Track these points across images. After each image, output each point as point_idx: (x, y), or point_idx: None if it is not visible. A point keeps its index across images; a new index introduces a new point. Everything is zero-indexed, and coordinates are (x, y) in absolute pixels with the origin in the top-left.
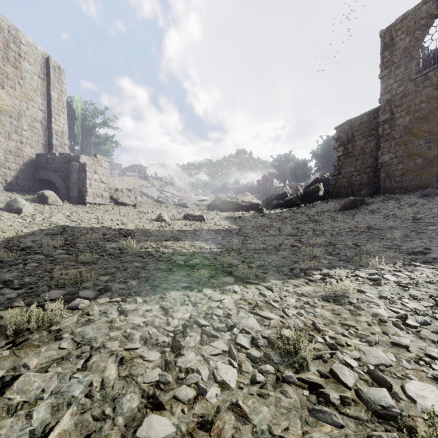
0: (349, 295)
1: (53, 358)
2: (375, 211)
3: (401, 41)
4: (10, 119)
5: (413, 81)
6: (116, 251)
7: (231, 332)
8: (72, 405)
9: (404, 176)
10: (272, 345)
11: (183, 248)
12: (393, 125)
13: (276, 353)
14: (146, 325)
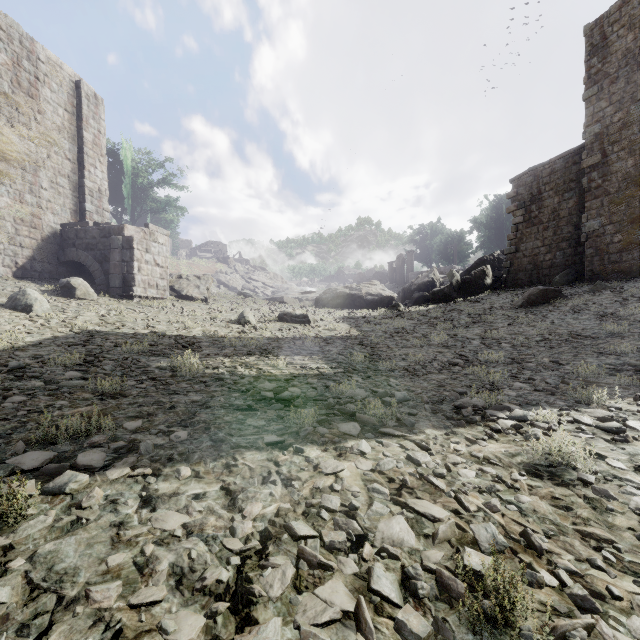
0: (576, 465)
1: None
2: (580, 308)
3: (619, 40)
4: (23, 172)
5: (639, 101)
6: (165, 373)
7: (359, 555)
8: None
9: (624, 253)
10: (449, 593)
11: (275, 368)
12: (606, 173)
13: (461, 618)
14: (189, 534)
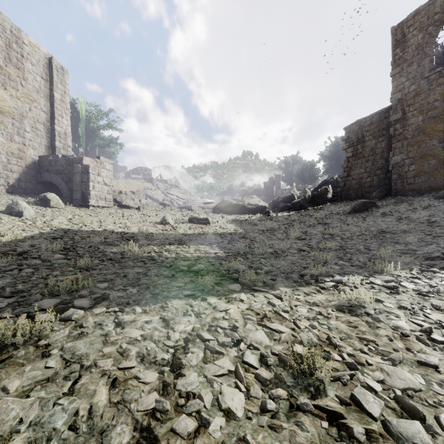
0: (365, 305)
1: (37, 380)
2: (387, 214)
3: (413, 37)
4: (12, 120)
5: (426, 78)
6: (117, 256)
7: (238, 348)
8: (53, 440)
9: (416, 178)
10: (284, 363)
11: (187, 253)
12: (405, 125)
13: (289, 373)
14: (144, 339)
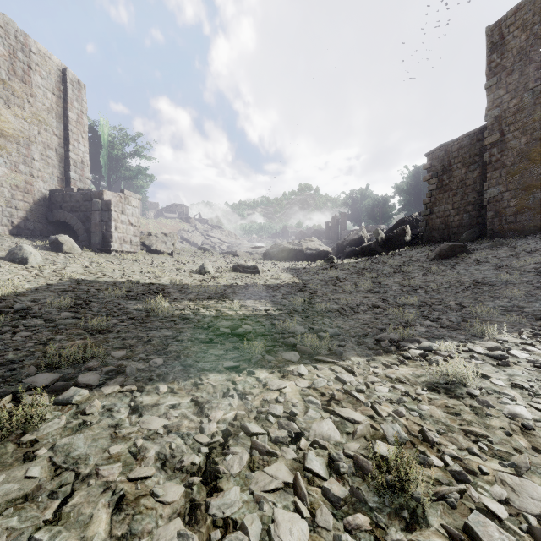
0: (466, 383)
1: (10, 498)
2: (482, 261)
3: (514, 39)
4: (17, 146)
5: (530, 90)
6: (141, 314)
7: (297, 446)
8: None
9: (518, 215)
10: (362, 471)
11: (231, 310)
12: (503, 149)
13: (370, 487)
14: (169, 432)
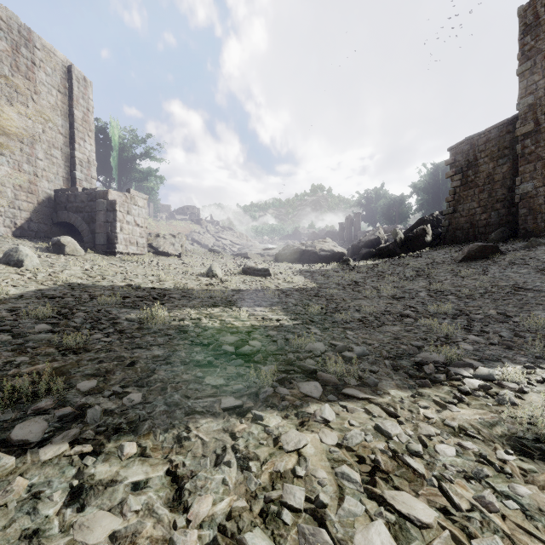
0: None
1: None
2: (518, 263)
3: None
4: (21, 145)
5: None
6: (133, 325)
7: None
8: None
9: None
10: None
11: (237, 320)
12: (538, 140)
13: None
14: None
